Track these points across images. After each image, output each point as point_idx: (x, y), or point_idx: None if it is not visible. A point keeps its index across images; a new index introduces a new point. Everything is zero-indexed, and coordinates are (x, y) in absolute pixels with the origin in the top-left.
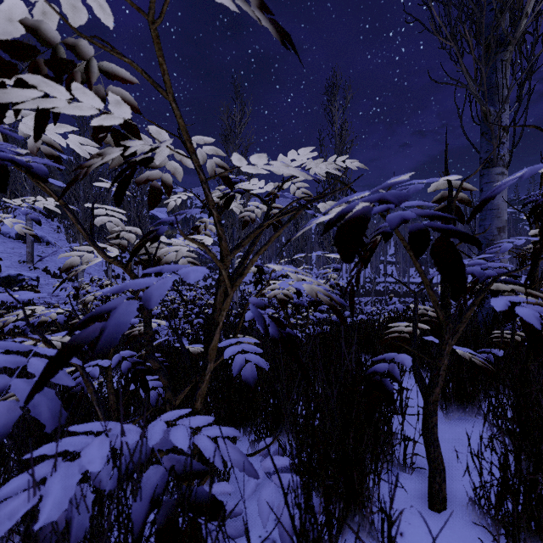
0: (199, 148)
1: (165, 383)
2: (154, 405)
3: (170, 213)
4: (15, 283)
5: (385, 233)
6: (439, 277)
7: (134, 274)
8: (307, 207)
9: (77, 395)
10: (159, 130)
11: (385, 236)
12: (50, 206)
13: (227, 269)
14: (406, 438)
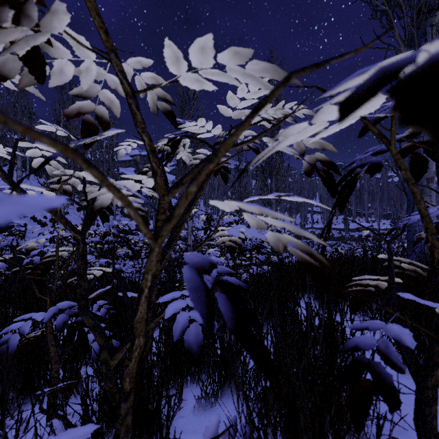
0: (137, 76)
1: (100, 341)
2: (96, 359)
3: (137, 172)
4: (6, 229)
5: (369, 165)
6: (356, 224)
7: (65, 220)
8: (257, 150)
9: (18, 346)
10: (76, 35)
11: (370, 168)
12: (3, 154)
13: (165, 213)
14: (381, 415)
